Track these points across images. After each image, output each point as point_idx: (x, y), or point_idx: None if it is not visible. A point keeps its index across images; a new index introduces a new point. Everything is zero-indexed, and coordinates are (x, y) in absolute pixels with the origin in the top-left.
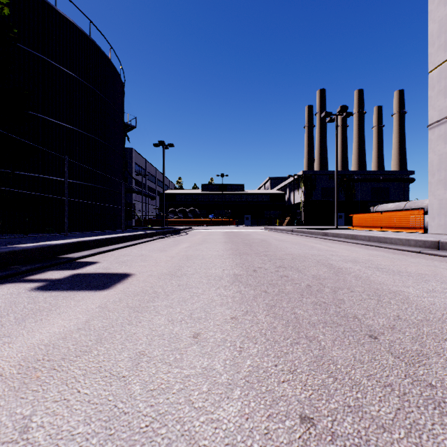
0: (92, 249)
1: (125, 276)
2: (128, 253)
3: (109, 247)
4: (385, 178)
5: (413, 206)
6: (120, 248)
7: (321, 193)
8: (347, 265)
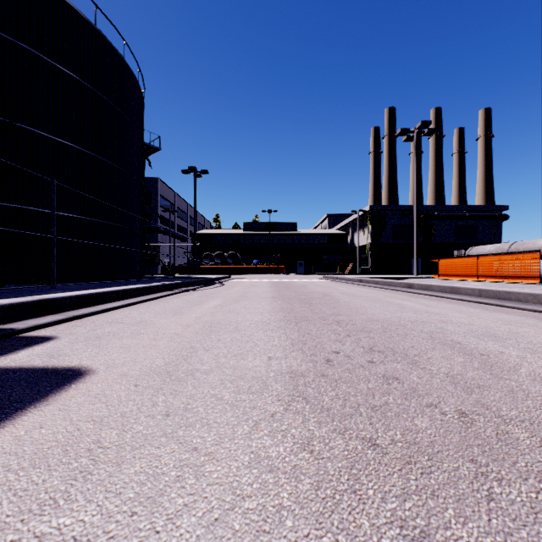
0: (65, 312)
1: (70, 378)
2: (121, 319)
3: (95, 308)
4: (472, 215)
5: (521, 248)
6: (115, 308)
7: (392, 233)
8: (490, 346)
